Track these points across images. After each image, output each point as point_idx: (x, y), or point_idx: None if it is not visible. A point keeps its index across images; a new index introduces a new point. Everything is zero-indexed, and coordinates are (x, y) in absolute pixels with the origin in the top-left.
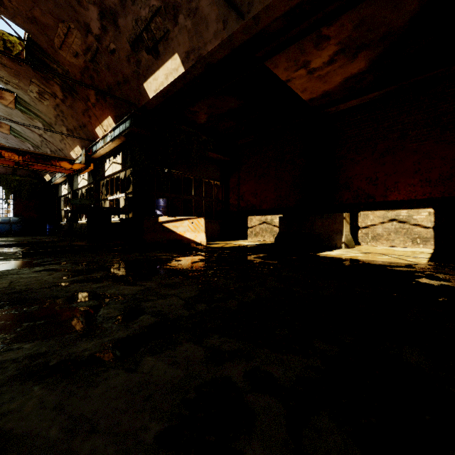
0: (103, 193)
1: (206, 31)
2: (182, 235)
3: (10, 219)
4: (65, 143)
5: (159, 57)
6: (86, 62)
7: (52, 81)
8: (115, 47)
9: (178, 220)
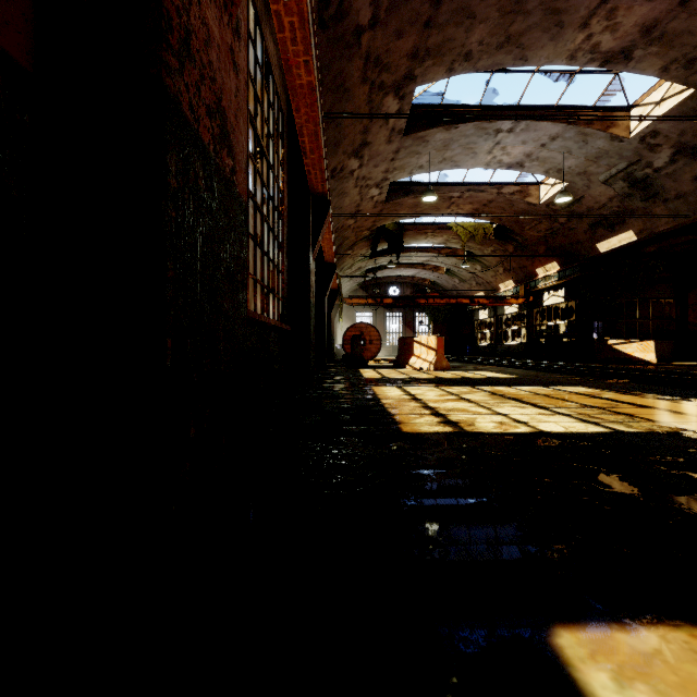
0: (535, 318)
1: (658, 221)
2: (630, 355)
3: None
4: (496, 278)
5: (614, 231)
6: (545, 234)
7: (509, 244)
8: (575, 227)
9: (626, 343)
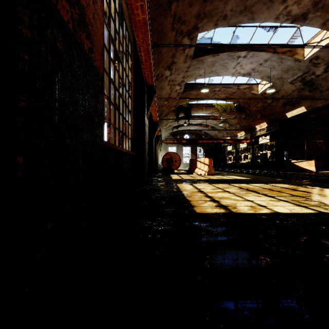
0: (255, 150)
1: (317, 102)
2: (302, 167)
3: None
4: (236, 130)
5: (295, 107)
6: (260, 109)
7: (242, 114)
8: (275, 105)
9: (300, 161)
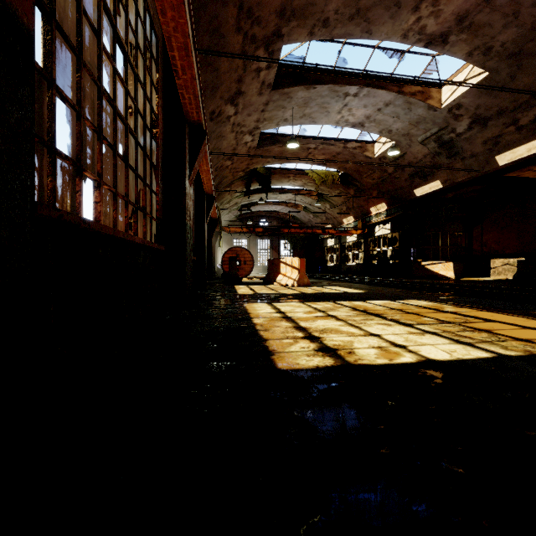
0: (369, 245)
1: (457, 174)
2: (437, 273)
3: None
4: (340, 214)
5: (426, 181)
6: (377, 181)
7: (351, 188)
8: (399, 176)
9: (434, 264)
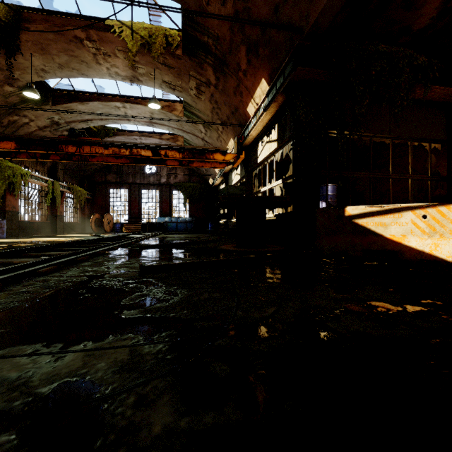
0: (255, 185)
1: None
2: (397, 242)
3: (186, 219)
4: (220, 141)
5: None
6: (235, 3)
7: (205, 64)
8: None
9: (386, 212)
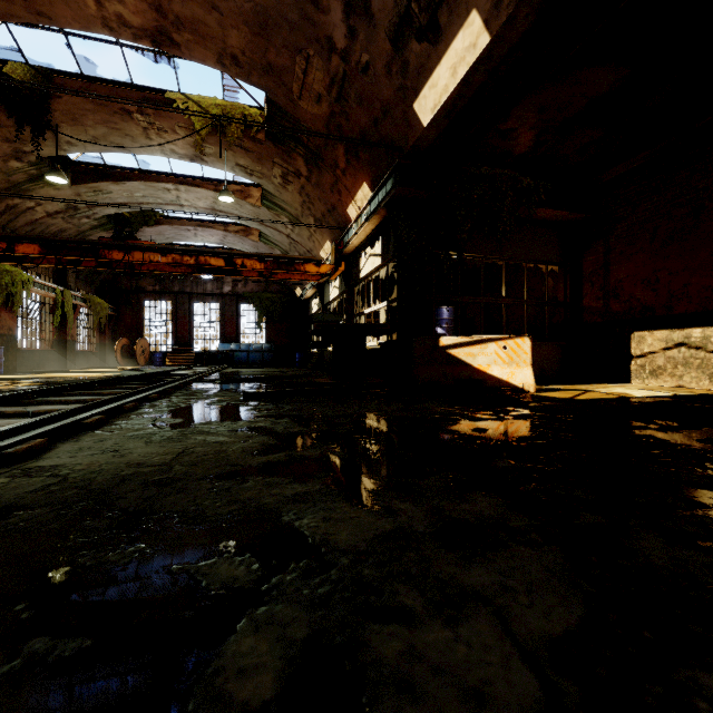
0: (358, 304)
1: None
2: (483, 371)
3: (262, 346)
4: (313, 241)
5: (440, 37)
6: (331, 105)
7: (294, 153)
8: (368, 59)
9: (475, 343)
